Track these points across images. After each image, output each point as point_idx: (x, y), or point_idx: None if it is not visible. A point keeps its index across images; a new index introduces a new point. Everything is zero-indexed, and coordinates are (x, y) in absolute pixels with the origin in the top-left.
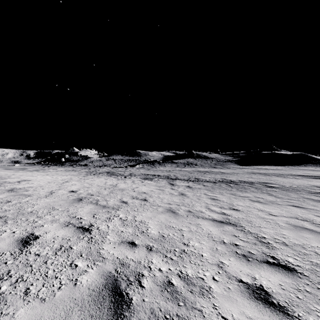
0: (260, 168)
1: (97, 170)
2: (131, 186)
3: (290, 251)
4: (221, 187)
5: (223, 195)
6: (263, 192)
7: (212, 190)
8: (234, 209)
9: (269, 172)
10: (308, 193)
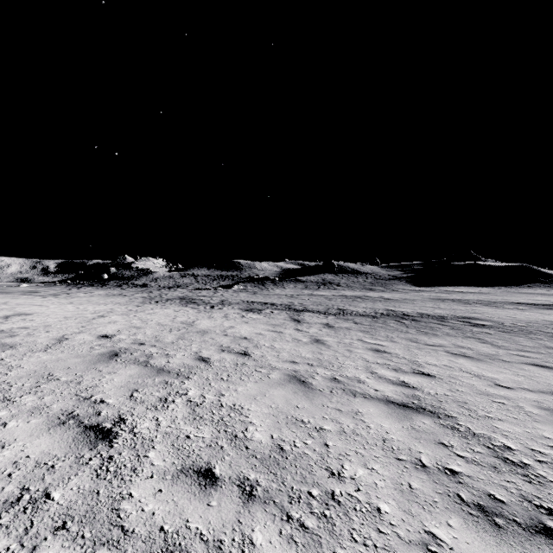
0: (451, 290)
1: (163, 294)
2: (222, 324)
3: None
4: (388, 326)
5: (394, 343)
6: (467, 336)
7: (373, 333)
8: (422, 373)
9: (468, 297)
10: (552, 338)
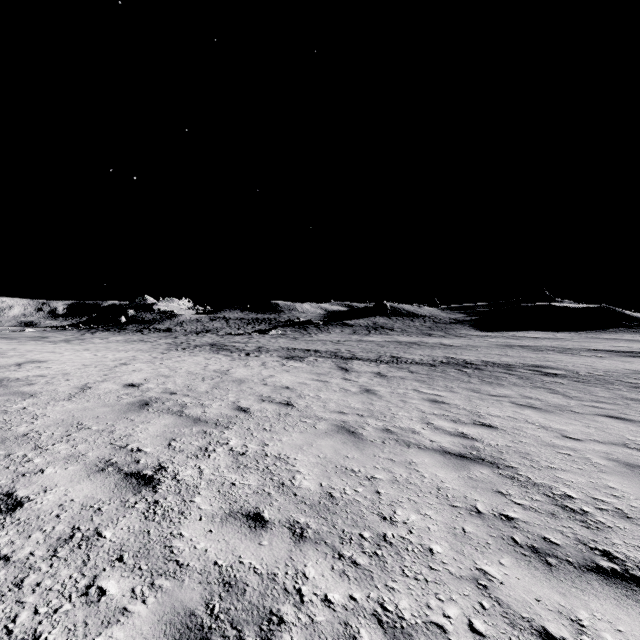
0: (522, 336)
1: (190, 340)
2: (260, 373)
3: None
4: (448, 376)
5: (454, 393)
6: (536, 386)
7: (430, 382)
8: (483, 424)
9: (540, 344)
10: (631, 388)
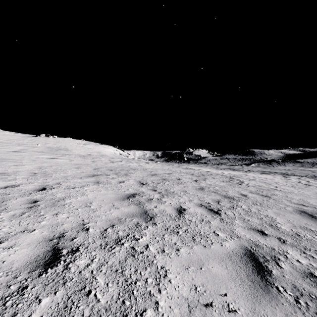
0: None
1: (218, 167)
2: (255, 175)
3: (315, 187)
4: None
5: None
6: None
7: None
8: (314, 184)
9: None
10: None
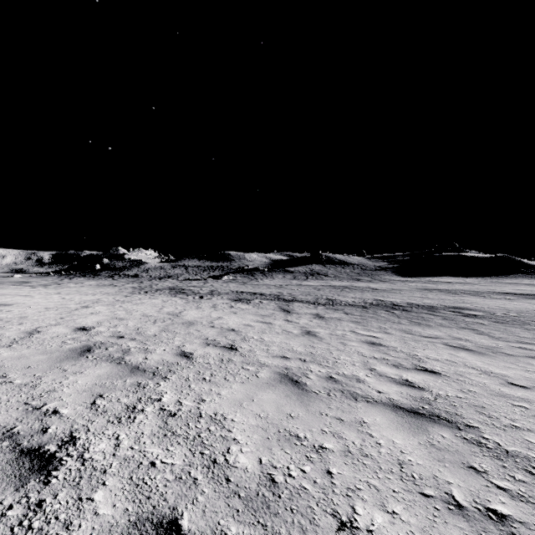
0: (437, 281)
1: (153, 284)
2: (209, 315)
3: None
4: (379, 317)
5: (388, 334)
6: (461, 327)
7: (364, 323)
8: (425, 369)
9: (454, 287)
10: None
